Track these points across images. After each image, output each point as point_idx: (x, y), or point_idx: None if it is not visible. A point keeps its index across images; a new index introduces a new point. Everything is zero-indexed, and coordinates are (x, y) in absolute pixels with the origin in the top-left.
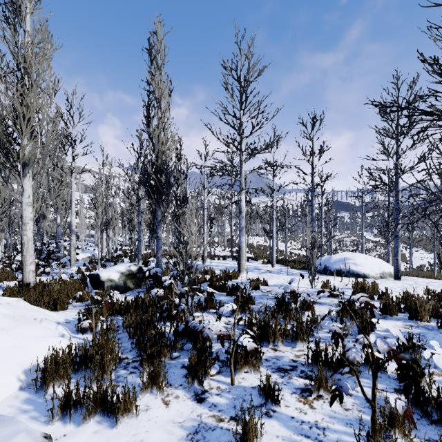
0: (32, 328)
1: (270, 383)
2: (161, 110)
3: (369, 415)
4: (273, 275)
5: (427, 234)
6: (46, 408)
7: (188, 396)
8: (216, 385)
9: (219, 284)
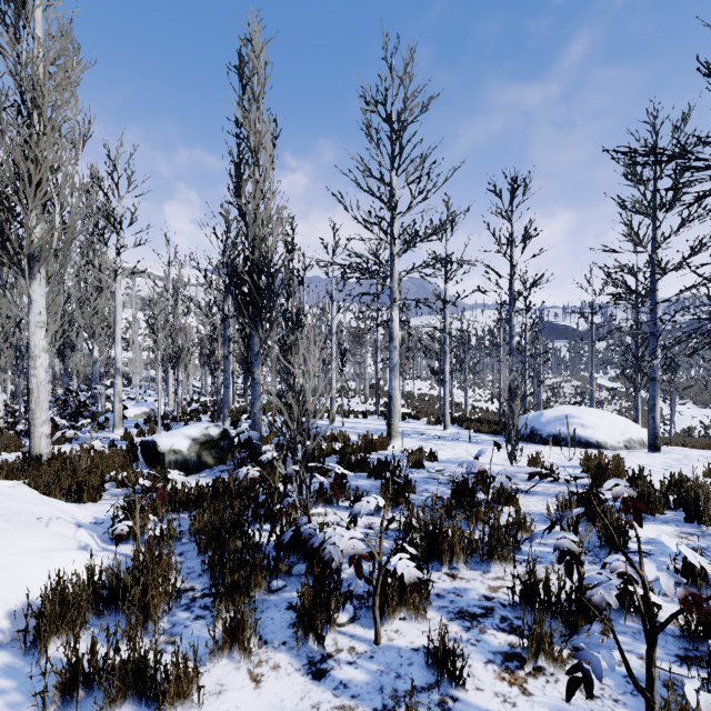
0: (32, 534)
1: (446, 642)
2: (259, 168)
3: (636, 710)
4: (445, 444)
5: (697, 377)
6: (38, 686)
7: (297, 666)
8: (348, 644)
9: (357, 458)
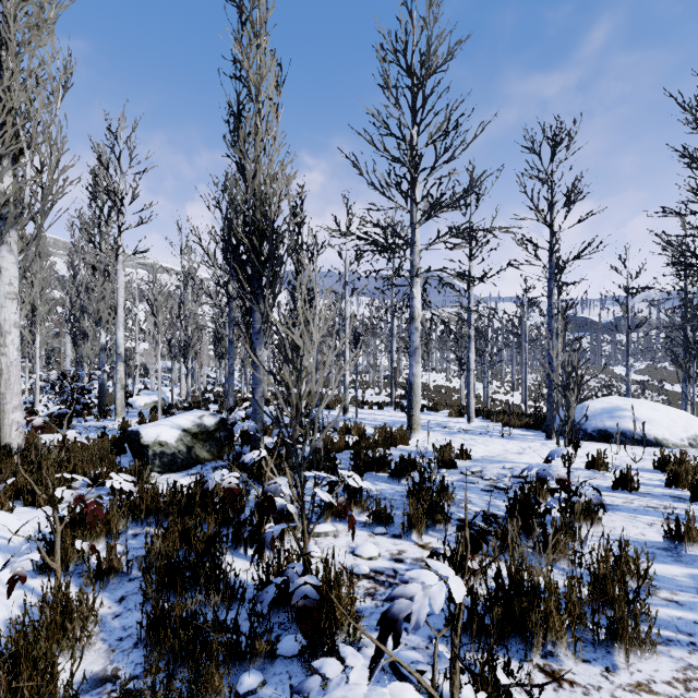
0: None
1: None
2: (260, 114)
3: None
4: (474, 439)
5: None
6: None
7: None
8: None
9: (374, 455)
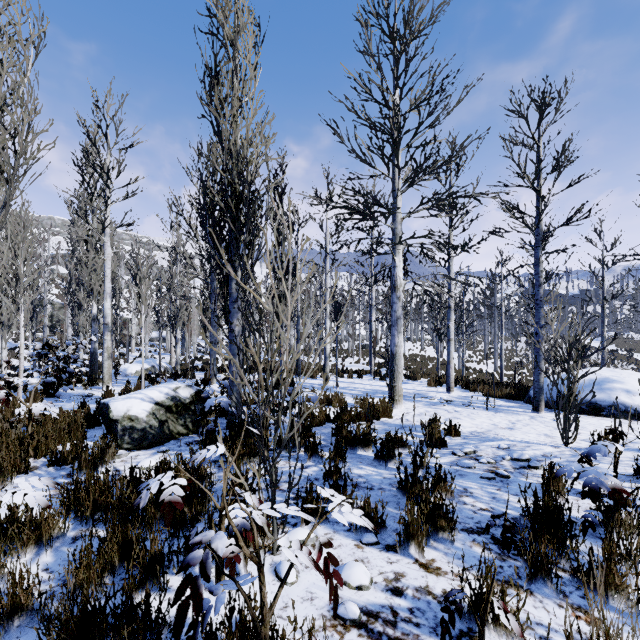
0: None
1: None
2: (236, 71)
3: None
4: (459, 411)
5: None
6: None
7: None
8: None
9: (358, 432)
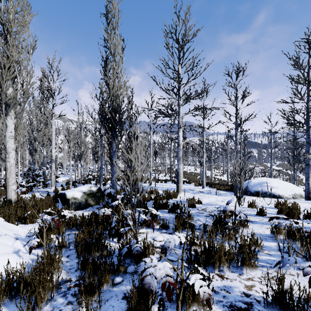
0: None
1: None
2: (115, 61)
3: None
4: (204, 195)
5: None
6: None
7: None
8: None
9: (162, 202)
